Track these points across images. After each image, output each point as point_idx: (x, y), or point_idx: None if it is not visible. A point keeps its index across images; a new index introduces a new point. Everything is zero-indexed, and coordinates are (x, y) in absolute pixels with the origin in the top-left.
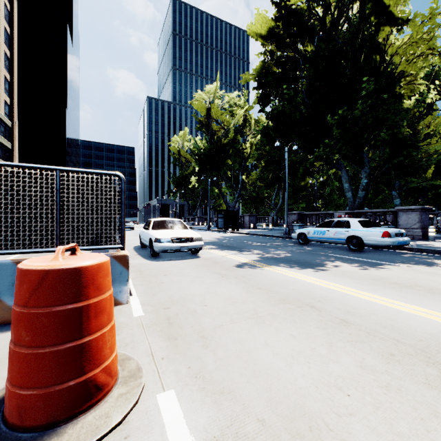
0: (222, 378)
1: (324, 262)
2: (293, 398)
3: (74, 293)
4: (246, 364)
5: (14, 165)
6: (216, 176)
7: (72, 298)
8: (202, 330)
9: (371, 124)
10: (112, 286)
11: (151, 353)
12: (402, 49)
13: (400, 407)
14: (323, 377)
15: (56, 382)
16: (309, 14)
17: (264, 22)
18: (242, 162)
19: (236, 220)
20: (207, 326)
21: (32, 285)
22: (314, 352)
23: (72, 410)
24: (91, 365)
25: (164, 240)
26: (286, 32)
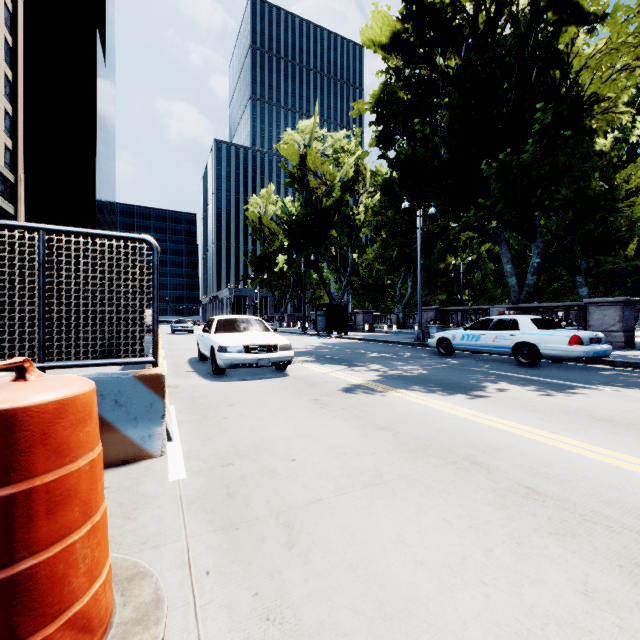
0: (320, 622)
1: (482, 384)
2: None
3: None
4: (365, 586)
5: None
6: (314, 255)
7: None
8: (284, 509)
9: (547, 174)
10: (136, 426)
11: (187, 561)
12: (595, 60)
13: None
14: (518, 621)
15: None
16: (452, 10)
17: (386, 24)
18: (353, 234)
19: (344, 320)
20: (295, 501)
21: None
22: (491, 558)
23: None
24: (35, 620)
25: (232, 349)
26: (418, 38)
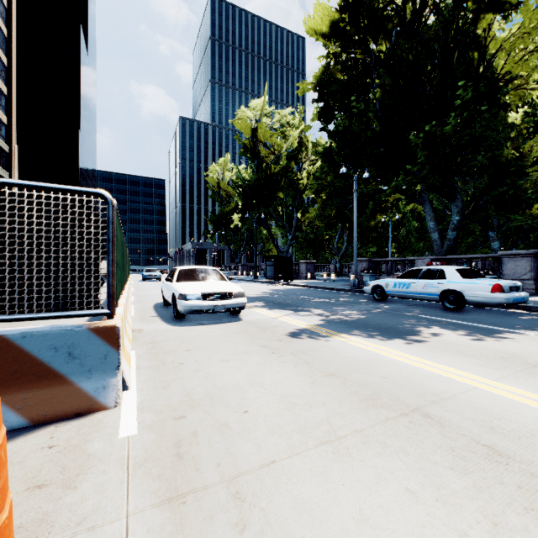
0: None
1: (417, 328)
2: None
3: None
4: None
5: None
6: (264, 214)
7: None
8: (236, 475)
9: (466, 143)
10: (90, 378)
11: None
12: (510, 43)
13: None
14: None
15: None
16: (384, 2)
17: (326, 14)
18: (297, 196)
19: (290, 269)
20: (247, 463)
21: None
22: None
23: None
24: None
25: (191, 297)
26: (354, 26)
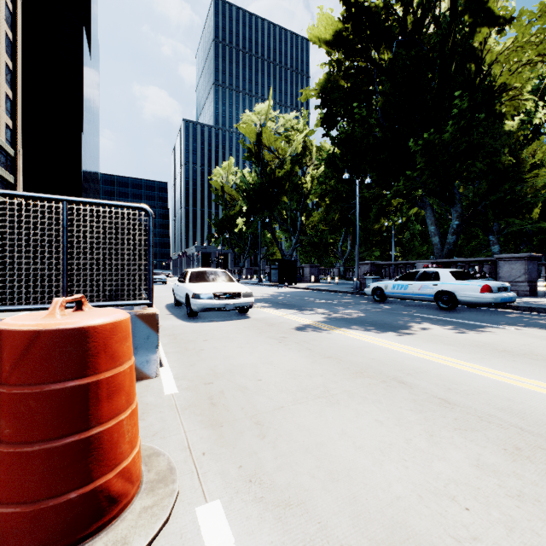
0: (287, 483)
1: (409, 324)
2: (389, 513)
3: (76, 365)
4: (318, 461)
5: (5, 194)
6: (268, 218)
7: (73, 372)
8: (256, 413)
9: (464, 151)
10: (137, 354)
11: (187, 446)
12: (504, 55)
13: (544, 528)
14: (428, 482)
15: (50, 494)
16: (385, 13)
17: (330, 24)
18: (301, 200)
19: (294, 272)
20: (263, 408)
21: (14, 353)
22: (410, 445)
23: (74, 534)
24: (101, 468)
25: (204, 296)
26: (356, 35)
